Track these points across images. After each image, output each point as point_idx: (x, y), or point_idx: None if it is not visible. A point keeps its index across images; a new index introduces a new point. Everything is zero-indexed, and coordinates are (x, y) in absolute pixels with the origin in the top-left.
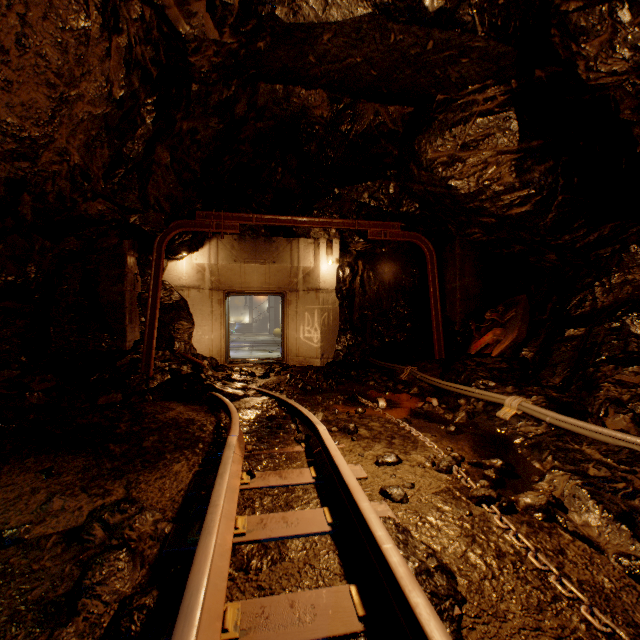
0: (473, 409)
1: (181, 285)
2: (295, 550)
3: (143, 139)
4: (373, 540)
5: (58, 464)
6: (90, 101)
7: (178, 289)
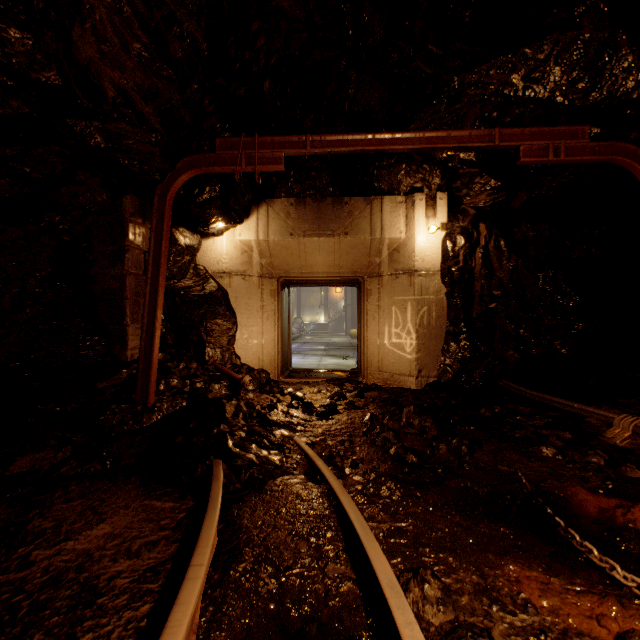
0: None
1: (220, 270)
2: None
3: None
4: None
5: None
6: None
7: (216, 276)
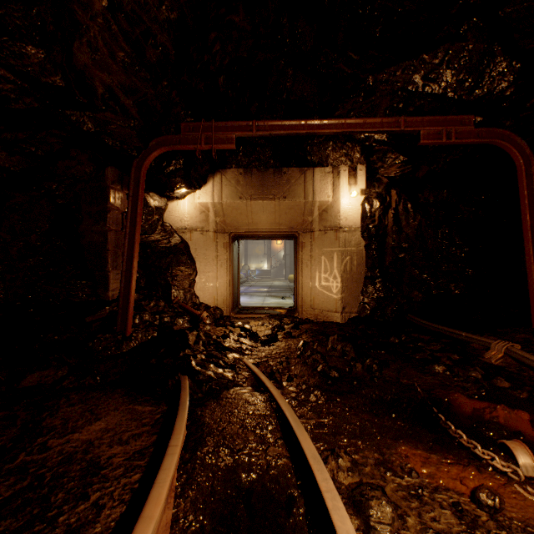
0: None
1: (182, 227)
2: None
3: None
4: None
5: None
6: None
7: (179, 231)
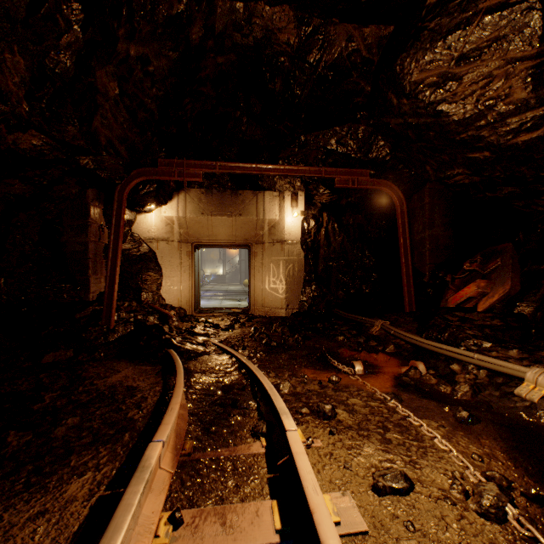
0: (475, 380)
1: (150, 237)
2: None
3: (71, 49)
4: None
5: None
6: None
7: (147, 241)
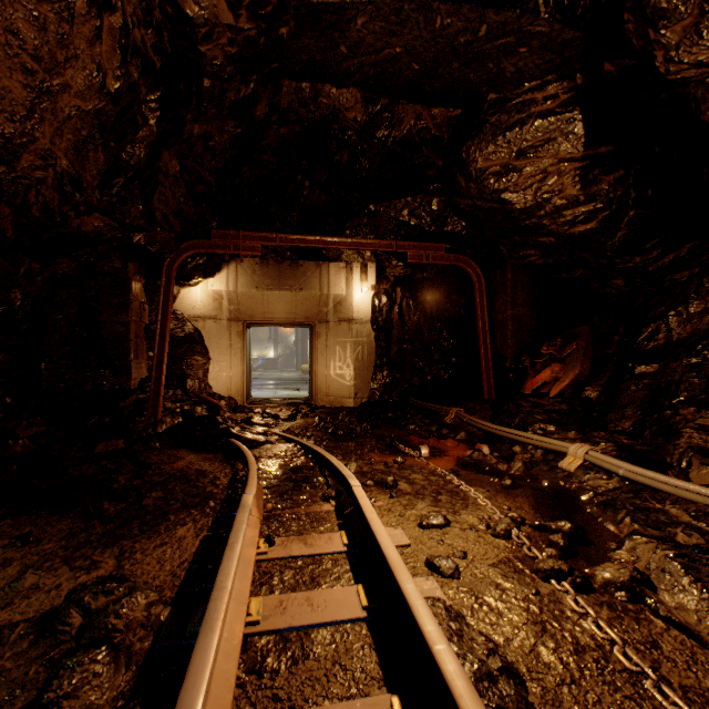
0: (531, 458)
1: (195, 315)
2: (322, 644)
3: (145, 142)
4: (421, 637)
5: (39, 528)
6: (78, 93)
7: (192, 319)
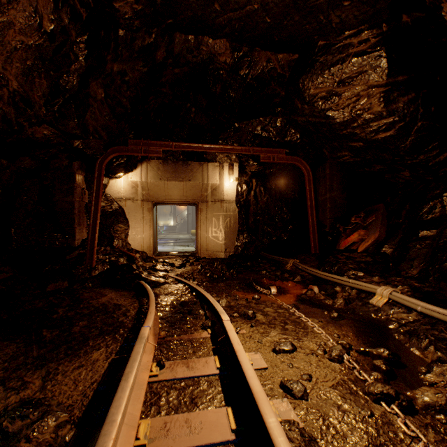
0: (348, 296)
1: (119, 197)
2: None
3: (77, 73)
4: None
5: None
6: (21, 30)
7: (117, 200)
